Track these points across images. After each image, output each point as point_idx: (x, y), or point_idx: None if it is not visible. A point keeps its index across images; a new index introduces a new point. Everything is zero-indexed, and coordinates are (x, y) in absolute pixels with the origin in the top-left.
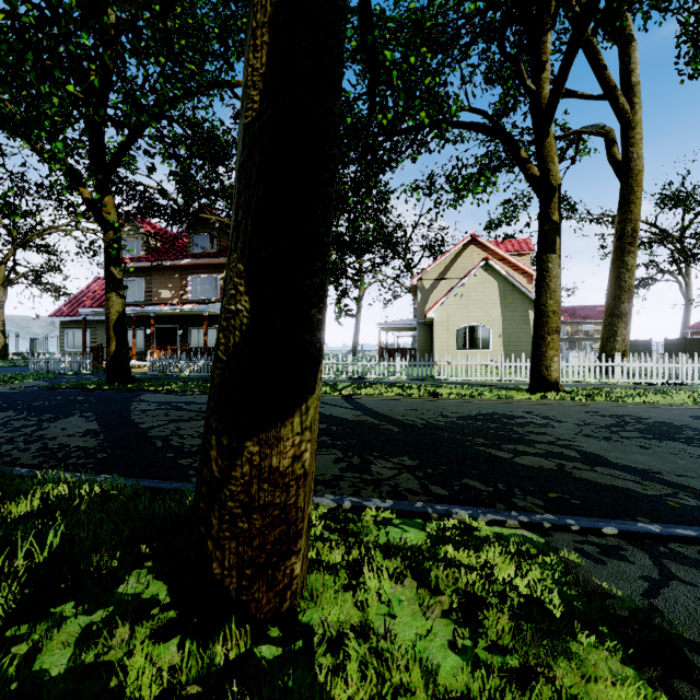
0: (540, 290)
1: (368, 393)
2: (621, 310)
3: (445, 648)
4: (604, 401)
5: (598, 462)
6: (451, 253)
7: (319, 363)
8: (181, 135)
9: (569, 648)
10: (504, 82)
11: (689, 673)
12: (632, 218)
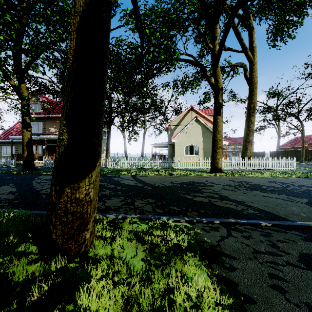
0: (214, 131)
1: (143, 174)
2: (249, 139)
3: (140, 260)
4: (238, 176)
5: (225, 198)
6: (182, 114)
7: (98, 159)
8: (57, 58)
9: (183, 257)
10: (202, 43)
11: (219, 262)
12: (253, 101)
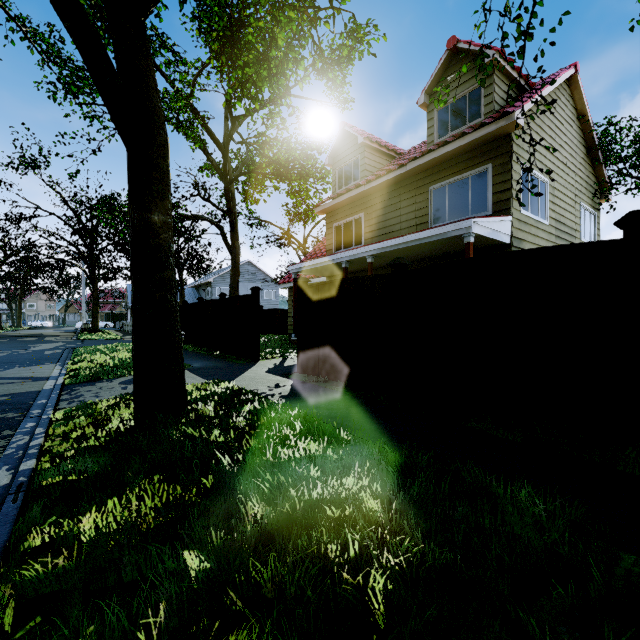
0: None
1: None
2: None
3: None
4: None
5: None
6: None
7: None
8: None
9: None
10: None
11: None
12: None
